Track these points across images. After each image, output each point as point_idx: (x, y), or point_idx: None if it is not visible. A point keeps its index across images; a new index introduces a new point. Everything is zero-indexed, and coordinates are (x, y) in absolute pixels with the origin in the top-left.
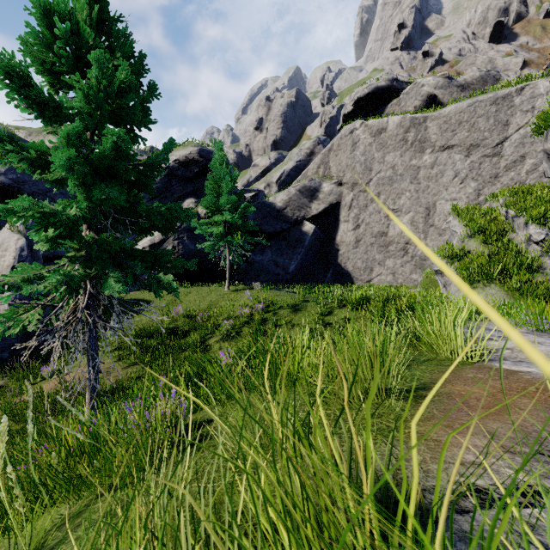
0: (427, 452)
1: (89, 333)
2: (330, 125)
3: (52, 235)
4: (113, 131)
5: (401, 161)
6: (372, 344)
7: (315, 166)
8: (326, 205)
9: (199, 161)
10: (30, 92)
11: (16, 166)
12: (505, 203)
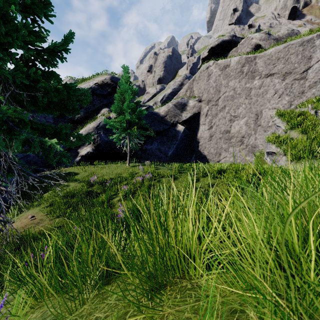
0: None
1: None
2: (193, 67)
3: None
4: None
5: (239, 85)
6: None
7: (184, 90)
8: (191, 114)
9: (111, 84)
10: None
11: None
12: (316, 106)
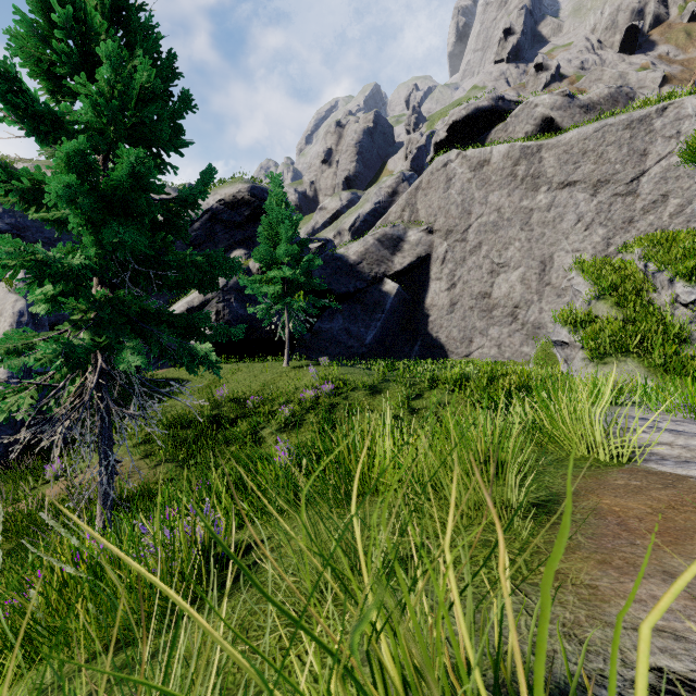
0: (579, 606)
1: (101, 423)
2: (417, 157)
3: (53, 292)
4: (129, 150)
5: (509, 201)
6: (482, 438)
7: (399, 208)
8: (412, 259)
9: (251, 201)
10: (19, 99)
11: (3, 199)
12: (644, 254)
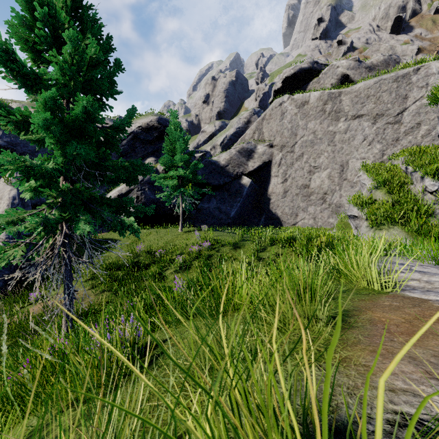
0: (358, 377)
1: (65, 267)
2: (263, 99)
3: (35, 185)
4: (83, 97)
5: (321, 127)
6: (301, 276)
7: (251, 132)
8: (260, 163)
9: (158, 127)
10: (14, 65)
11: (4, 127)
12: (405, 161)
